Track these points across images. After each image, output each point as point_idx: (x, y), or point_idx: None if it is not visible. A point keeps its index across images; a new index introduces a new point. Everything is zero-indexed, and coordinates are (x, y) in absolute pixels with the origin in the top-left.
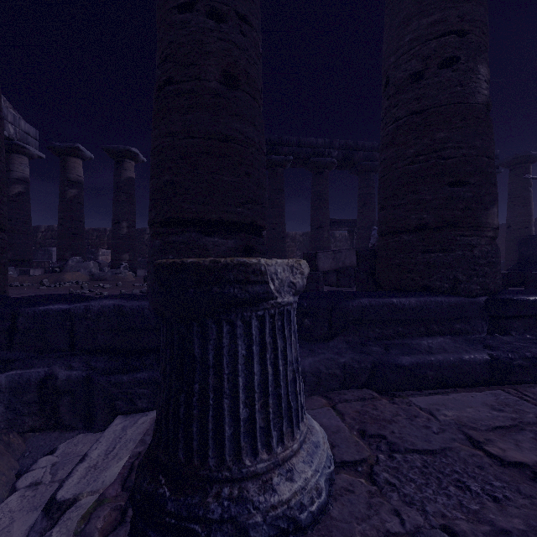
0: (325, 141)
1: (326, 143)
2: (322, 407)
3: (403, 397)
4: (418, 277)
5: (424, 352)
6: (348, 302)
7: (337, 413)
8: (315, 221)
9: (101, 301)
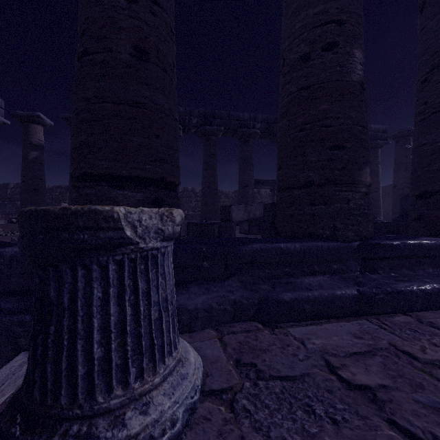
0: (250, 115)
1: (251, 117)
2: (210, 339)
3: (283, 328)
4: (305, 225)
5: (304, 289)
6: (242, 247)
7: (222, 344)
8: (242, 180)
9: (16, 247)
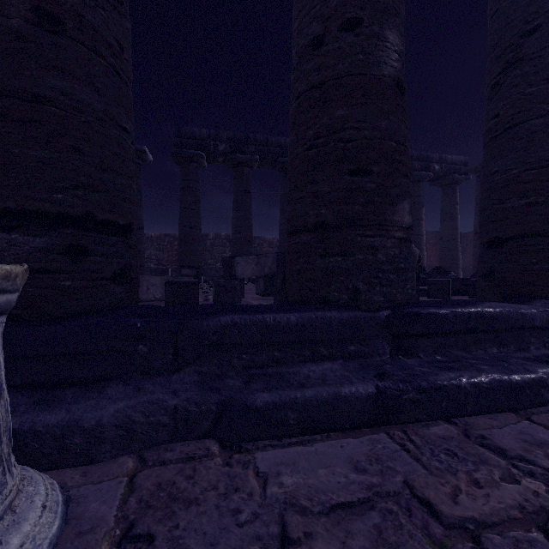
0: None
1: None
2: (116, 477)
3: (248, 452)
4: (316, 286)
5: (295, 386)
6: (204, 320)
7: (127, 489)
8: (283, 224)
9: None
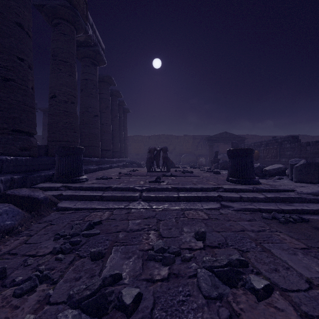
0: None
1: None
2: None
3: None
4: None
5: None
6: None
7: None
8: None
9: (7, 156)
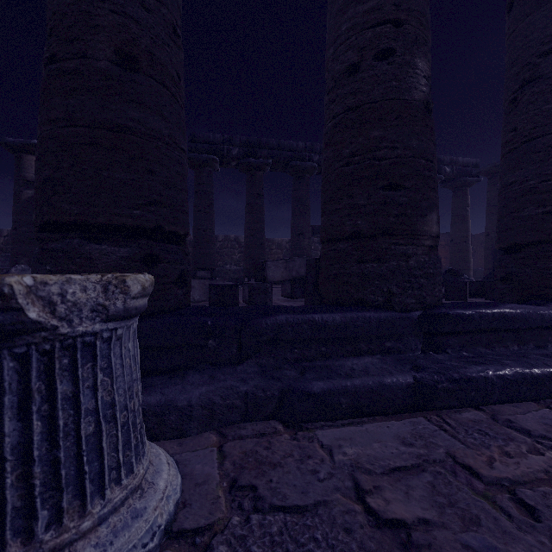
0: (305, 145)
1: (307, 147)
2: (207, 447)
3: (309, 430)
4: (352, 289)
5: (343, 376)
6: (262, 319)
7: (220, 455)
8: (295, 227)
9: None
